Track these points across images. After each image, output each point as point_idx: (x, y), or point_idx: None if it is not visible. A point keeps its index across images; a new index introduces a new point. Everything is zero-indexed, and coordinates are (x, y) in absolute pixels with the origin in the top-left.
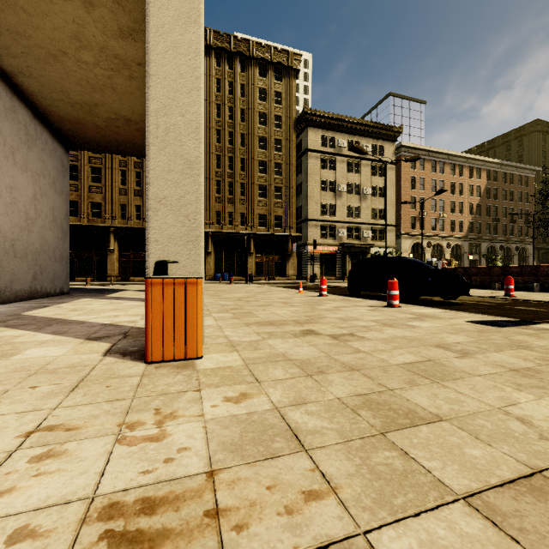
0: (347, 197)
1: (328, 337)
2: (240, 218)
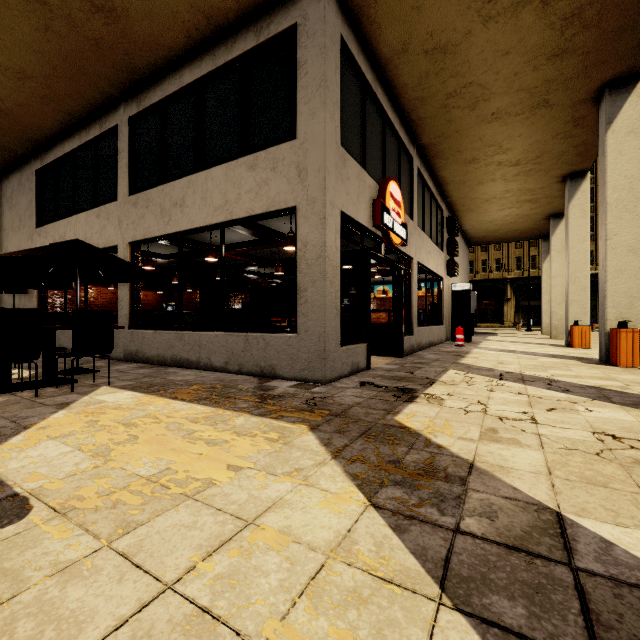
0: None
1: None
2: None
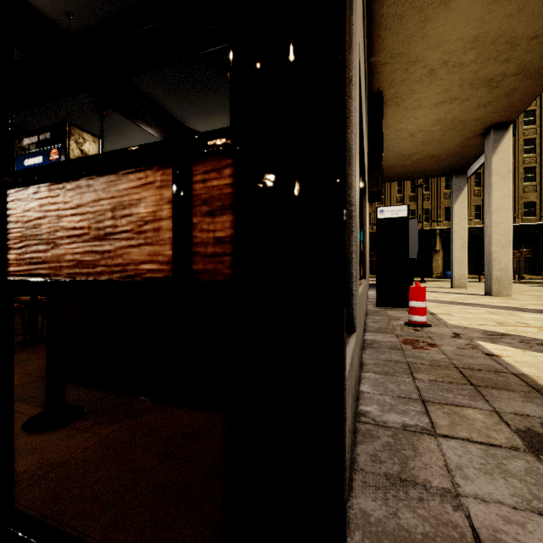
0: None
1: None
2: (474, 211)
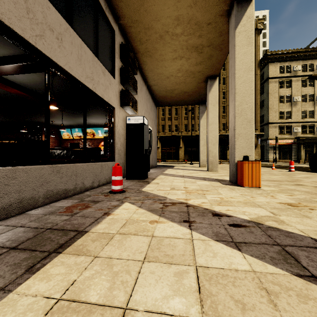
0: (302, 105)
1: (311, 186)
2: (222, 126)
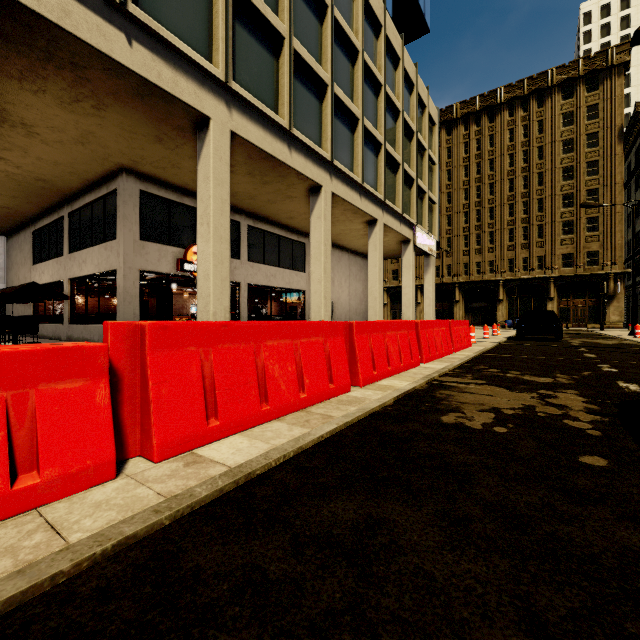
0: None
1: None
2: (537, 262)
